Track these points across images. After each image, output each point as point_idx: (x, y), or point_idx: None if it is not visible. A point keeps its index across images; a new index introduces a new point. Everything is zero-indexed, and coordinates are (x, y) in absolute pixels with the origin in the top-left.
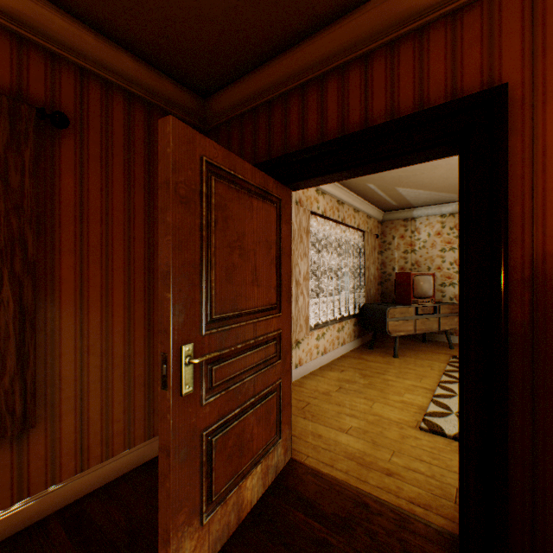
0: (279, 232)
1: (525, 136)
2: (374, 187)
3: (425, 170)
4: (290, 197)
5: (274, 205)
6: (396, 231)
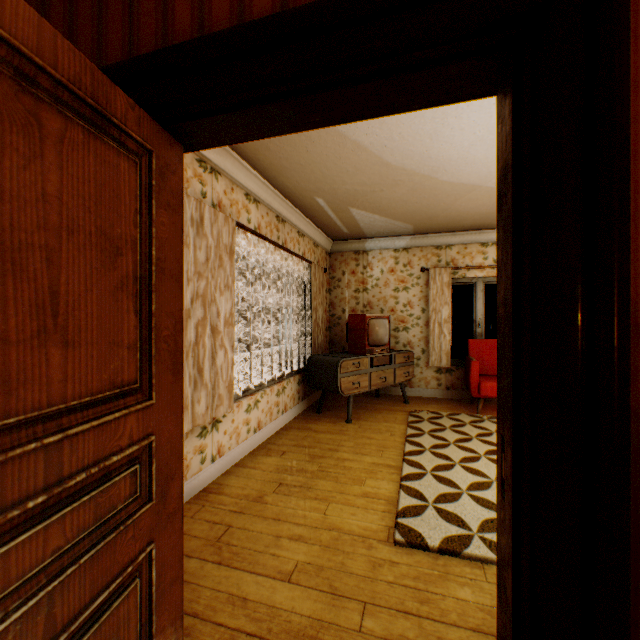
0: (148, 222)
1: None
2: (324, 204)
3: (386, 186)
4: (181, 160)
5: (130, 156)
6: (347, 265)
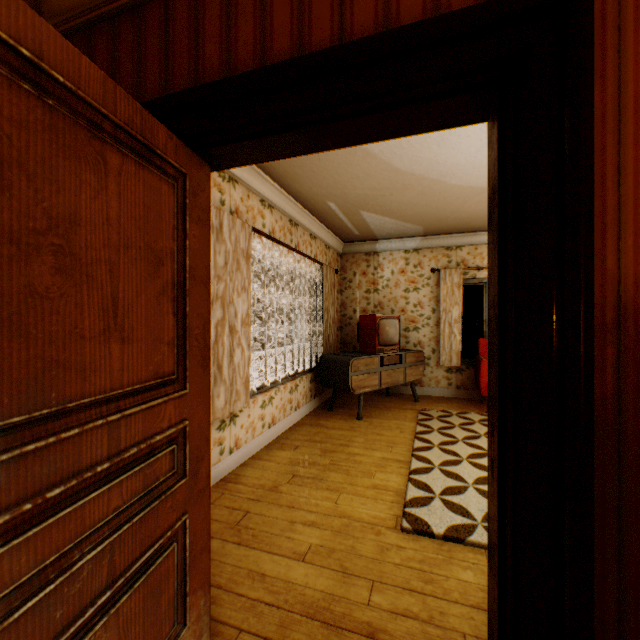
0: (183, 235)
1: (608, 81)
2: (335, 208)
3: (395, 190)
4: (209, 179)
5: (169, 180)
6: (358, 266)
